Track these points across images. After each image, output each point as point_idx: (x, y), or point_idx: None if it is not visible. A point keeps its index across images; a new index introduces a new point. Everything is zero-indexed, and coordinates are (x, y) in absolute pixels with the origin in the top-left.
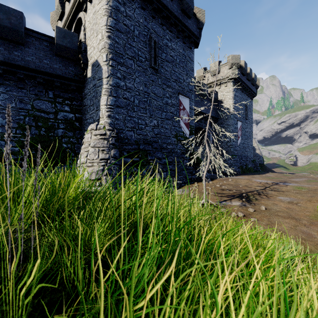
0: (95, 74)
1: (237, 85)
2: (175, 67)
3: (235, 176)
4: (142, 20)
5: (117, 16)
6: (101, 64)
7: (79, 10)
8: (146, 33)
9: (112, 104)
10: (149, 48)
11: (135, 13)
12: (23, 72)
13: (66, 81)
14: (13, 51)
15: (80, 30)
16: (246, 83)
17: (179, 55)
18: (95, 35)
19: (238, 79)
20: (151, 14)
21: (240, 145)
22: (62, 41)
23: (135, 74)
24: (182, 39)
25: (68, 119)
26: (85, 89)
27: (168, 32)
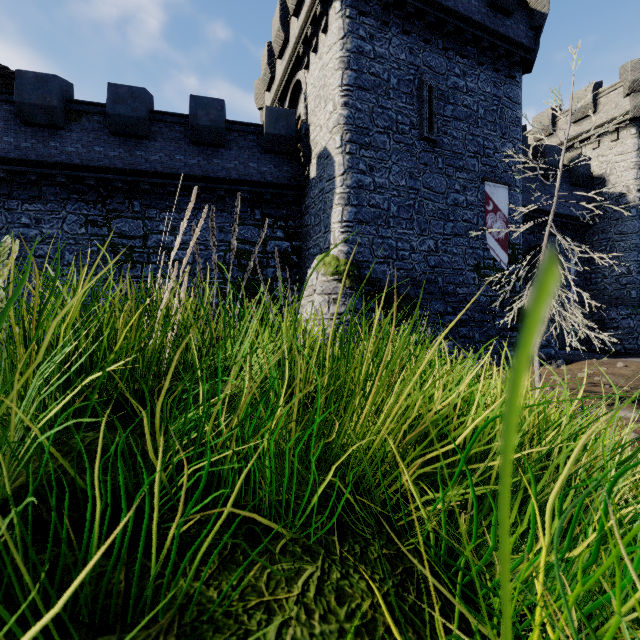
0: (322, 172)
1: None
2: (474, 127)
3: None
4: (404, 54)
5: (358, 63)
6: (333, 153)
7: (297, 68)
8: (413, 76)
9: (350, 219)
10: (418, 104)
11: (392, 47)
12: (224, 187)
13: (279, 190)
14: (212, 160)
15: (298, 99)
16: None
17: (484, 99)
18: (323, 105)
19: None
20: (423, 37)
21: None
22: (273, 128)
23: (391, 158)
24: (490, 63)
25: (282, 252)
26: (306, 199)
27: (459, 60)
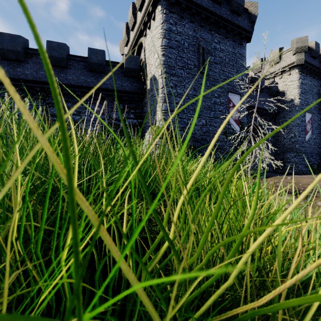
0: (152, 87)
1: (305, 71)
2: (223, 67)
3: (299, 175)
4: (191, 32)
5: (169, 36)
6: (157, 78)
7: (140, 36)
8: (195, 42)
9: (166, 109)
10: (197, 56)
11: (185, 28)
12: (104, 92)
13: (132, 95)
14: (99, 79)
15: (141, 51)
16: (318, 67)
17: (228, 54)
18: (153, 54)
19: (306, 64)
20: (200, 24)
21: (310, 140)
22: (129, 65)
23: (185, 81)
24: (231, 37)
25: (133, 124)
26: (145, 99)
27: (217, 35)
